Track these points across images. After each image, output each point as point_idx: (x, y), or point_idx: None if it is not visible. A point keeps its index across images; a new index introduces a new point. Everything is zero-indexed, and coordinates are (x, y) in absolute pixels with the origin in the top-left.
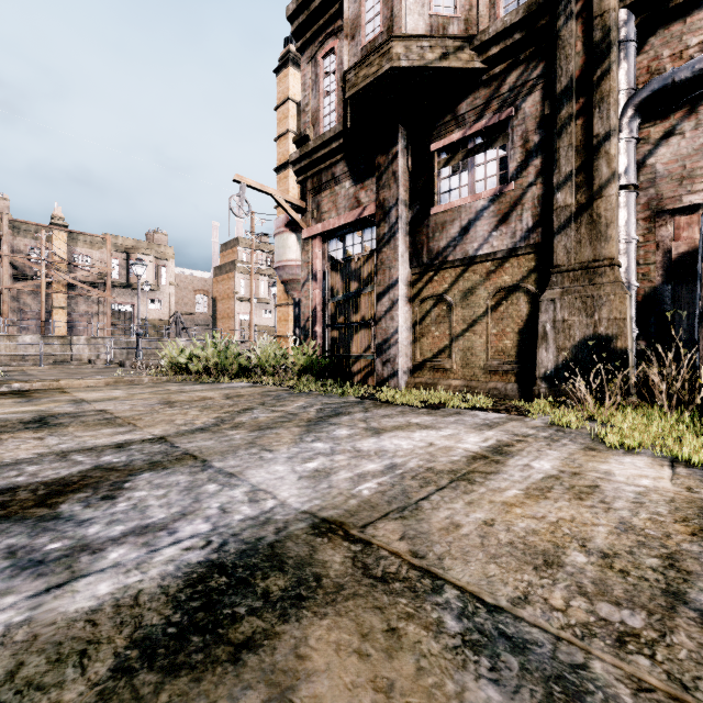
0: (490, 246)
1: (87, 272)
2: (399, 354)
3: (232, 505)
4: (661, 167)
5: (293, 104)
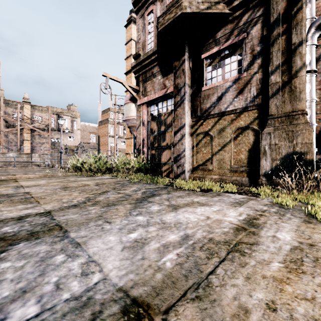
0: (233, 106)
1: (39, 124)
2: (185, 162)
3: (66, 280)
4: None
5: (134, 42)
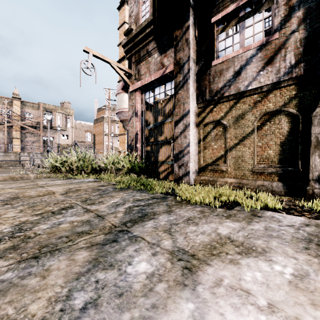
0: (258, 82)
1: (30, 121)
2: (190, 160)
3: None
4: None
5: (127, 25)
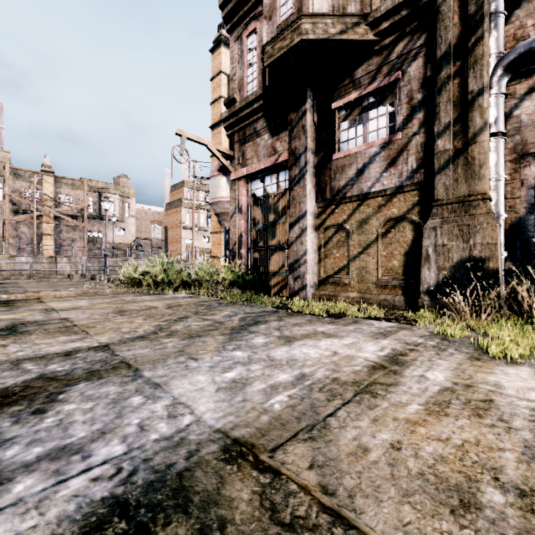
0: (381, 184)
1: (69, 208)
2: (307, 271)
3: (151, 422)
4: (526, 117)
5: (225, 76)
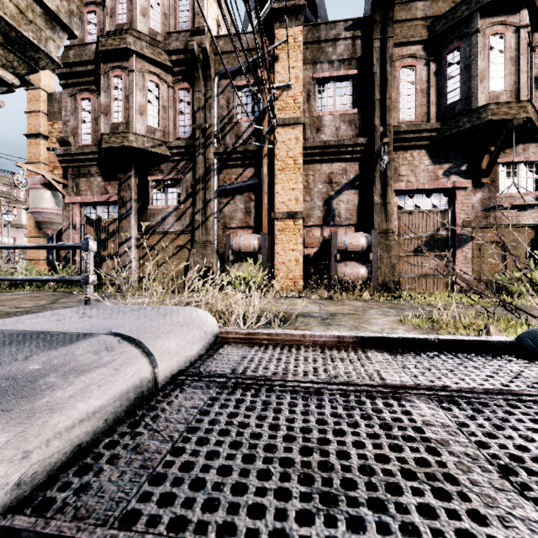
0: (174, 228)
1: None
2: (132, 273)
3: None
4: (226, 213)
5: (44, 93)
